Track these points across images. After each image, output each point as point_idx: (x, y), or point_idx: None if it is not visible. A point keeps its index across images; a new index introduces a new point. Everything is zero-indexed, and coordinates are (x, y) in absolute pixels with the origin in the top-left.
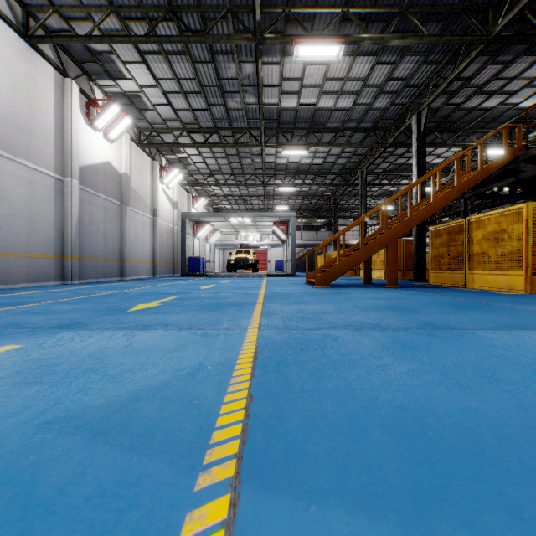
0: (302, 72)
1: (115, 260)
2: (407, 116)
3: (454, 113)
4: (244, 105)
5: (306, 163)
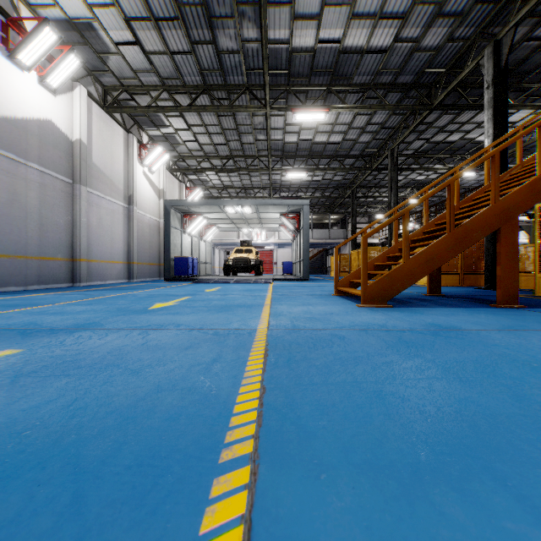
0: None
1: (61, 259)
2: (470, 57)
3: (532, 56)
4: (240, 44)
5: (321, 142)
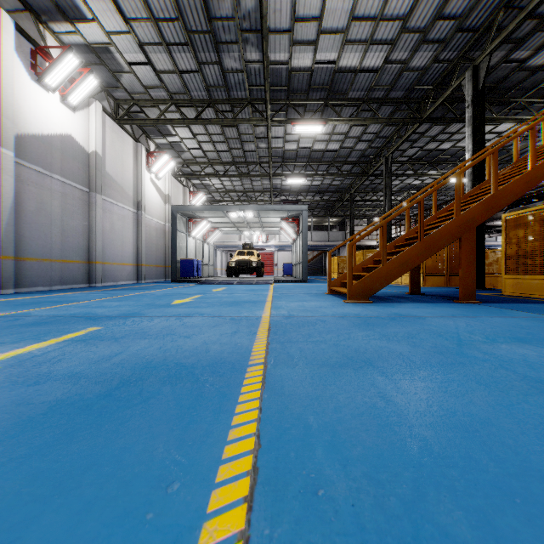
0: (322, 7)
1: (79, 261)
2: (454, 77)
3: (511, 75)
4: (244, 64)
5: (320, 149)
